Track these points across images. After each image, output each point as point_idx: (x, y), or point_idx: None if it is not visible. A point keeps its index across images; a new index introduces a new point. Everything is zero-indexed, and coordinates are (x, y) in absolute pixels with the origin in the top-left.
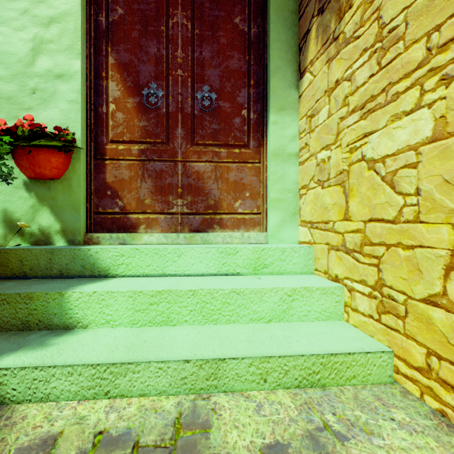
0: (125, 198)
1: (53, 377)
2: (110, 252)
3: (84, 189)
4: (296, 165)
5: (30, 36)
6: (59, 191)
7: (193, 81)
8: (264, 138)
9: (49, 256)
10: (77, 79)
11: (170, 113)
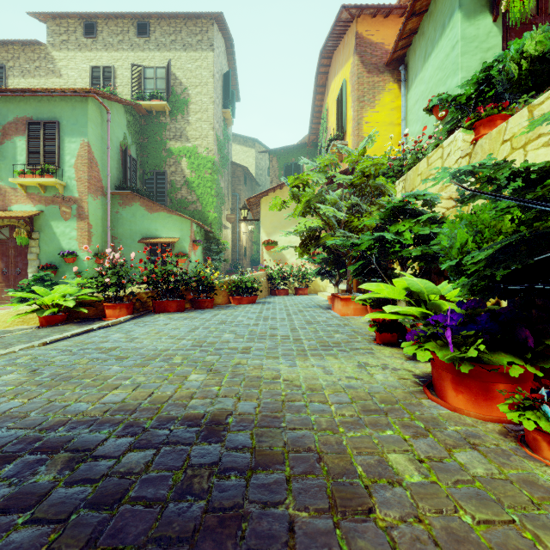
0: None
1: None
2: None
3: None
4: None
5: (479, 58)
6: None
7: None
8: None
9: None
10: None
11: None
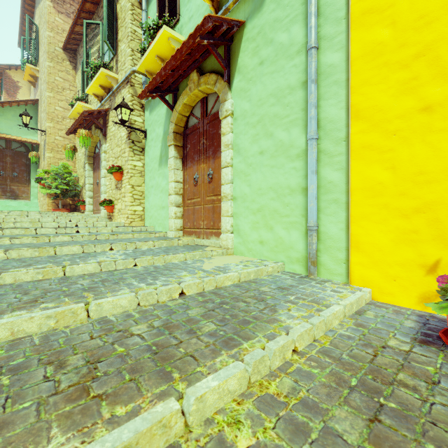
0: None
1: None
2: None
3: None
4: (37, 189)
5: None
6: None
7: (12, 171)
8: (30, 183)
9: None
10: None
11: (6, 177)
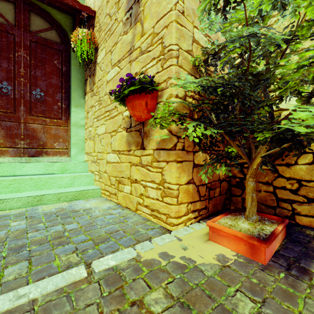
0: None
1: None
2: None
3: None
4: (83, 130)
5: None
6: None
7: (30, 85)
8: (69, 117)
9: None
10: None
11: (16, 99)
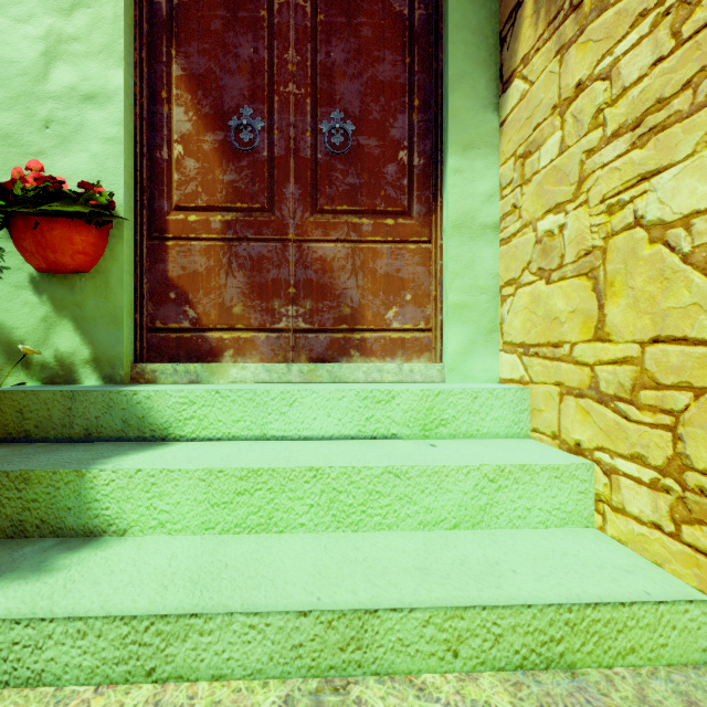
0: (199, 305)
1: (49, 640)
2: (171, 398)
3: (131, 290)
4: (494, 245)
5: (41, 31)
6: (88, 292)
7: (314, 103)
8: (438, 199)
9: (67, 403)
10: (119, 101)
11: (276, 159)
